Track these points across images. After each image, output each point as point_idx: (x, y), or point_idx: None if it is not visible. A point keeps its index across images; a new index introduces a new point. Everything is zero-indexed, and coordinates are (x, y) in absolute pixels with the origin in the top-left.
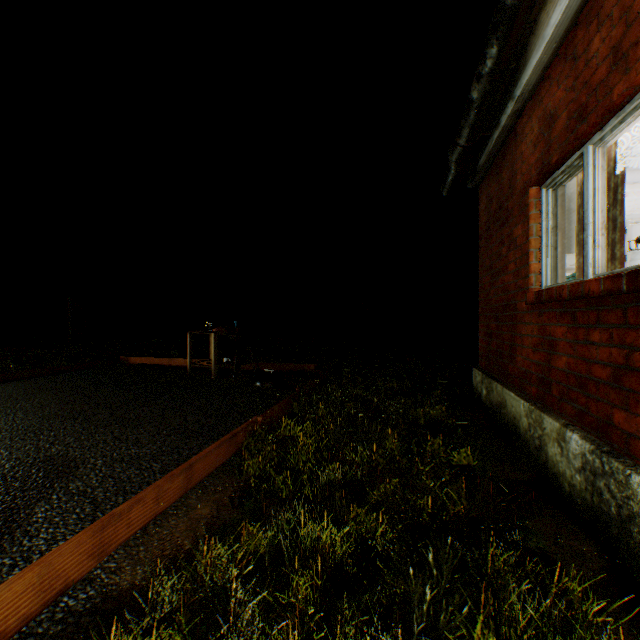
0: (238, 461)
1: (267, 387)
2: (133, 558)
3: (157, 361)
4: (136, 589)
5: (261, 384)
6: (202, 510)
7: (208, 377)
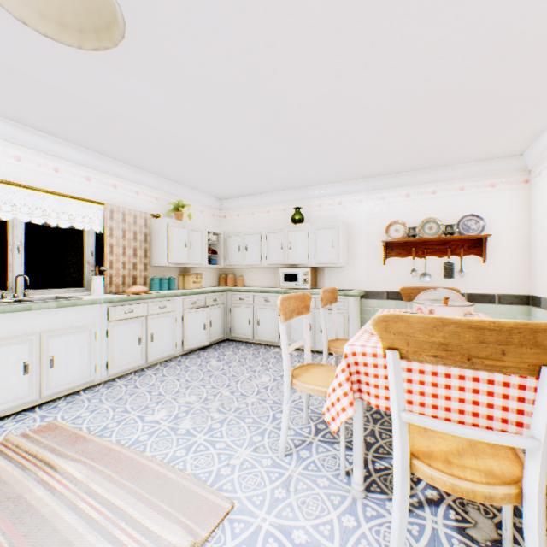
0: None
1: None
2: None
3: None
4: None
5: None
6: None
7: None
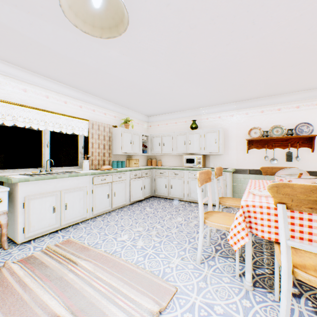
0: None
1: None
2: None
3: None
4: None
5: None
6: None
7: None
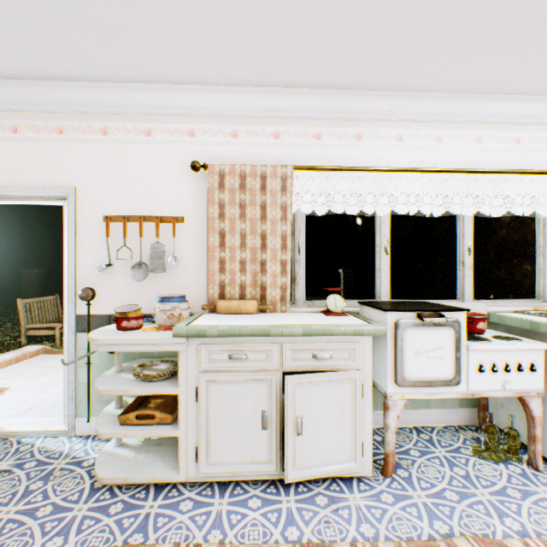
0: None
1: None
2: None
3: None
4: None
5: None
6: None
7: None
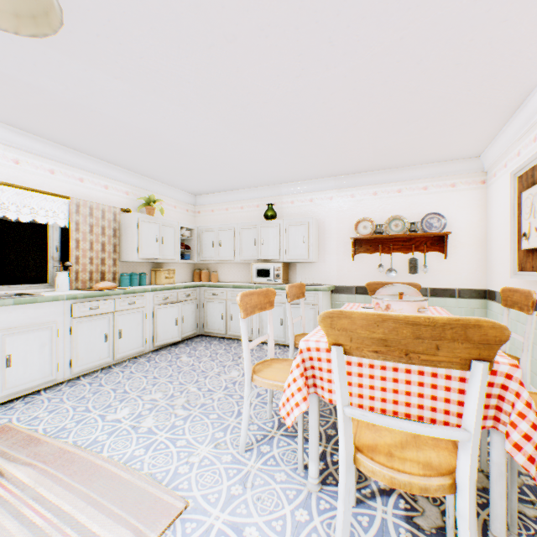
0: None
1: None
2: None
3: None
4: None
5: None
6: None
7: None
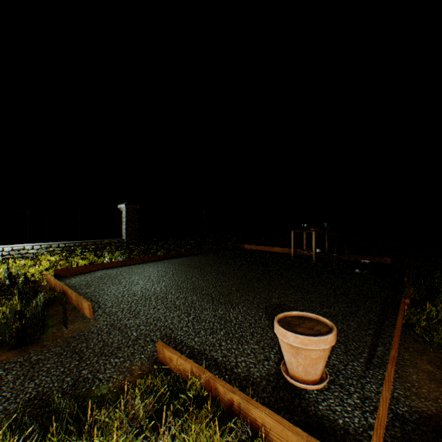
0: (410, 332)
1: (366, 274)
2: (409, 391)
3: (260, 248)
4: (439, 417)
5: (361, 271)
6: (424, 367)
7: (309, 262)
